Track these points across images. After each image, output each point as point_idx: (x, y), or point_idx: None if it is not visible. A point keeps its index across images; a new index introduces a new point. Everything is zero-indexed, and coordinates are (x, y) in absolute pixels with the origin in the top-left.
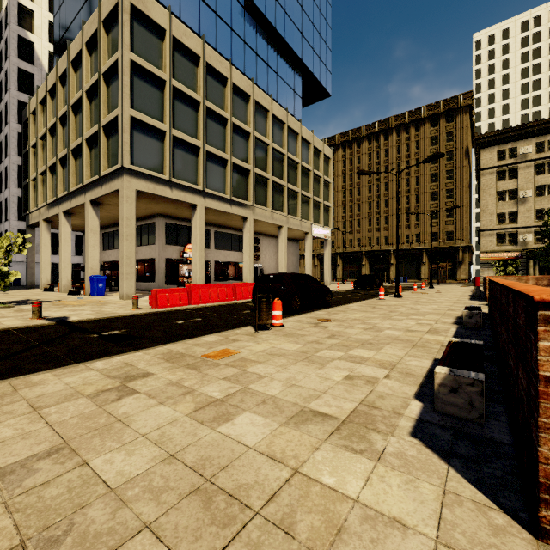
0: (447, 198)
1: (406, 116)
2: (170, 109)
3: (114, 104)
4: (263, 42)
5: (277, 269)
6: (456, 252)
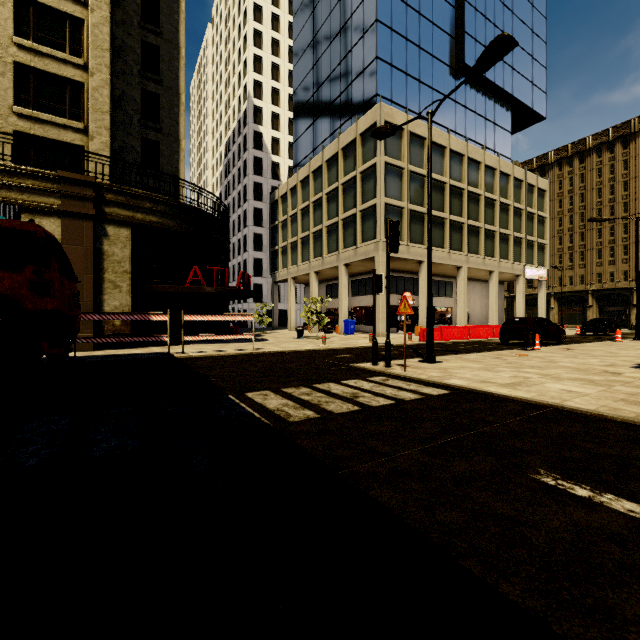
0: None
1: None
2: (408, 189)
3: (369, 194)
4: (471, 93)
5: (481, 313)
6: None
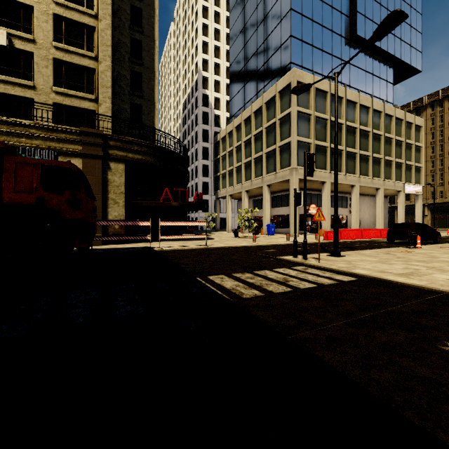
0: None
1: None
2: (314, 130)
3: (285, 134)
4: (362, 56)
5: (369, 219)
6: None
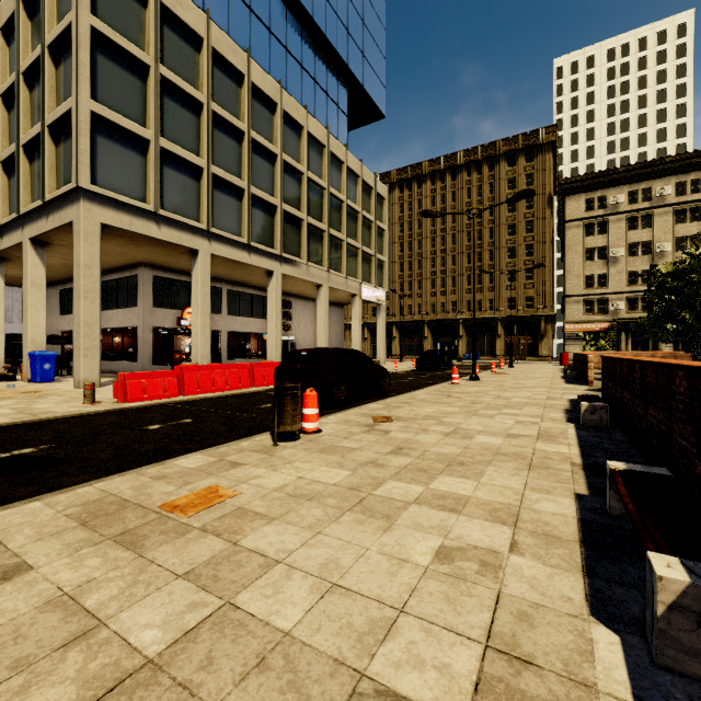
0: (526, 255)
1: (477, 151)
2: (156, 108)
3: (67, 93)
4: (295, 35)
5: (314, 343)
6: (538, 322)
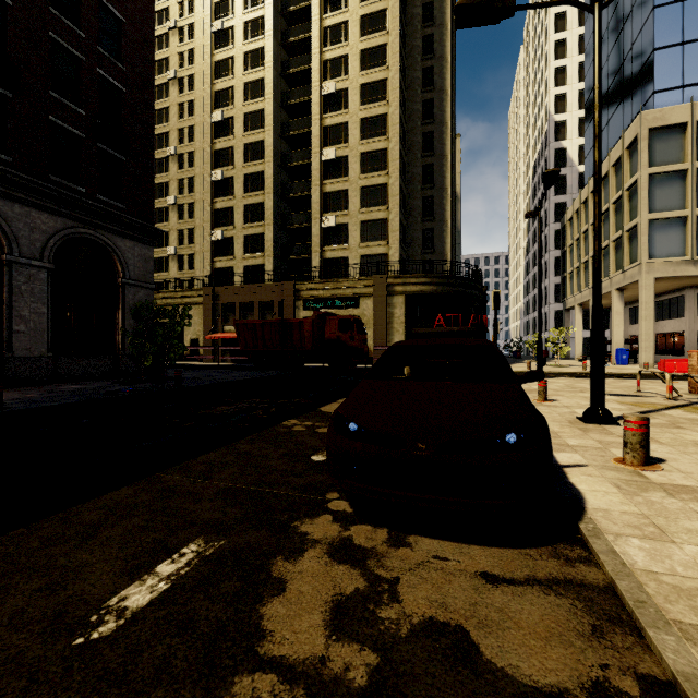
0: None
1: None
2: (692, 193)
3: (635, 212)
4: None
5: None
6: None
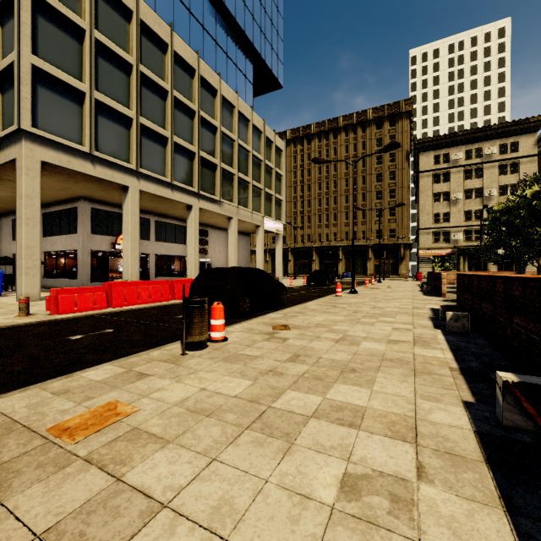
0: (390, 197)
1: (353, 117)
2: (91, 66)
3: (11, 48)
4: (211, 17)
5: (227, 264)
6: (398, 248)
